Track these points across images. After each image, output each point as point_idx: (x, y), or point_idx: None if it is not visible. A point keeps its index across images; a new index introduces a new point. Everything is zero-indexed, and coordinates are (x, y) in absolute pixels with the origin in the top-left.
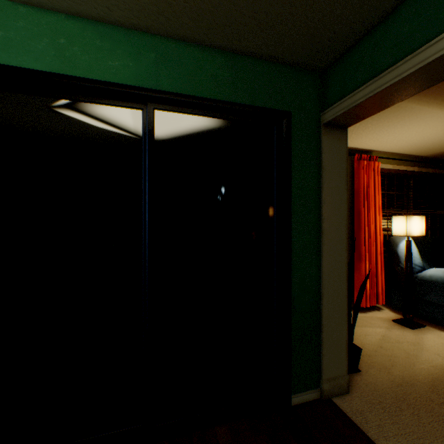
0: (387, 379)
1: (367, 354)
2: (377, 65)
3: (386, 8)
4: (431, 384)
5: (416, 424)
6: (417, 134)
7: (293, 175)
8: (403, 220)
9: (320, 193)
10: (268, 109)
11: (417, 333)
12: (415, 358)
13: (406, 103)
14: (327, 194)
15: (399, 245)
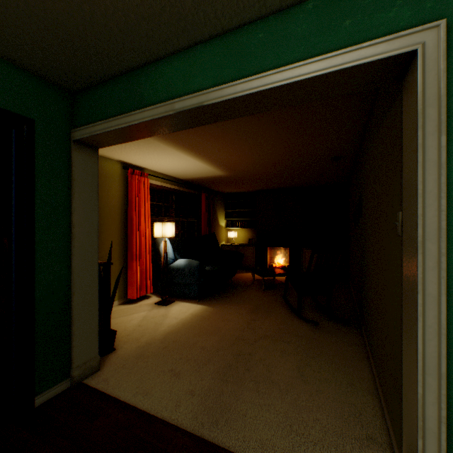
0: (136, 347)
1: (127, 334)
2: (109, 110)
3: (111, 73)
4: (164, 338)
5: (144, 367)
6: (170, 163)
7: (38, 182)
8: (161, 226)
9: (72, 202)
10: (3, 110)
11: (169, 307)
12: (161, 325)
13: (154, 140)
14: (79, 203)
15: (161, 244)
